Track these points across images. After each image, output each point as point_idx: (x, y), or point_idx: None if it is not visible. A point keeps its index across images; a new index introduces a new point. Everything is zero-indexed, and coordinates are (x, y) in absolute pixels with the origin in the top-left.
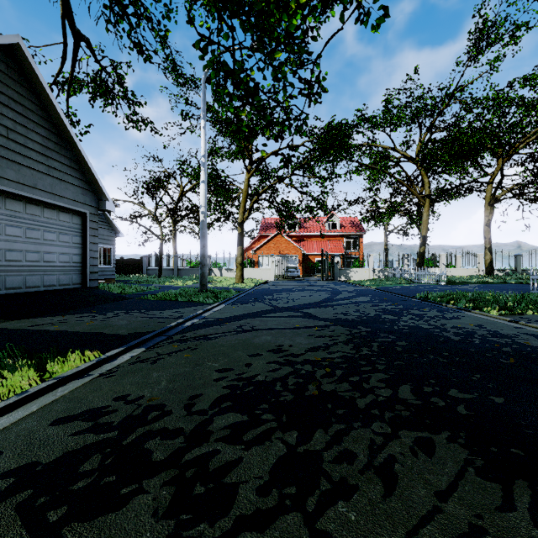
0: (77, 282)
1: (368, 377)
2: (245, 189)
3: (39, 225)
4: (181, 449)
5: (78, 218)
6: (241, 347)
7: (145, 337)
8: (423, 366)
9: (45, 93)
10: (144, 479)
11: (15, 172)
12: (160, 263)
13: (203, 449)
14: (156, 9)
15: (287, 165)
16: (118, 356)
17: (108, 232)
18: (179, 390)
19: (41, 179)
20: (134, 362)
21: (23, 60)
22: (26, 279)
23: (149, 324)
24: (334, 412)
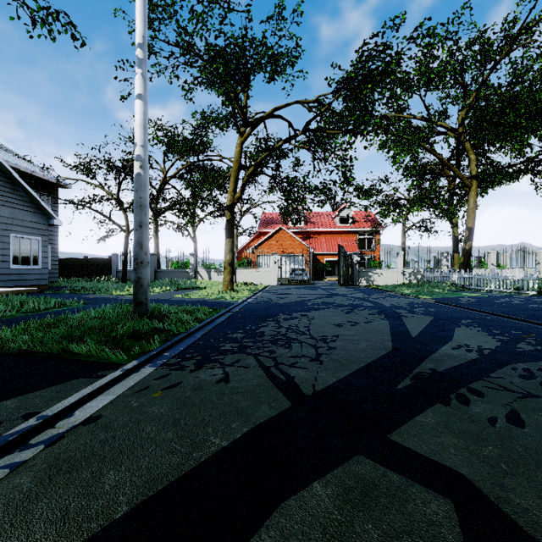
0: None
1: None
2: (236, 158)
3: None
4: None
5: None
6: None
7: None
8: None
9: None
10: None
11: None
12: (125, 263)
13: None
14: None
15: None
16: None
17: (32, 216)
18: None
19: None
20: None
21: None
22: None
23: None
24: None
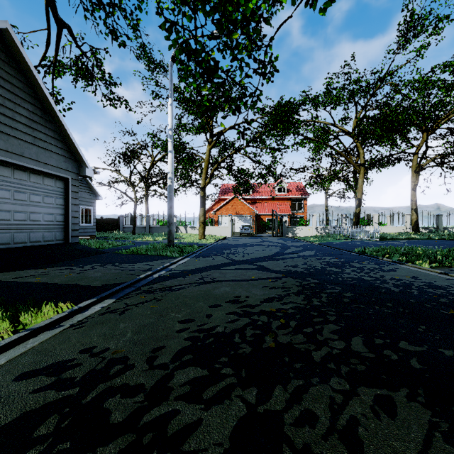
0: (60, 238)
1: (321, 329)
2: (206, 159)
3: (26, 189)
4: (140, 409)
5: (61, 183)
6: (202, 298)
7: (116, 288)
8: (370, 317)
9: (31, 73)
10: (99, 446)
11: (4, 142)
12: (134, 222)
13: (163, 409)
14: (129, 0)
15: (243, 136)
16: (89, 306)
17: (89, 195)
18: (143, 342)
19: (28, 148)
20: (103, 313)
21: (11, 43)
22: (14, 236)
23: (120, 276)
24: (292, 366)
